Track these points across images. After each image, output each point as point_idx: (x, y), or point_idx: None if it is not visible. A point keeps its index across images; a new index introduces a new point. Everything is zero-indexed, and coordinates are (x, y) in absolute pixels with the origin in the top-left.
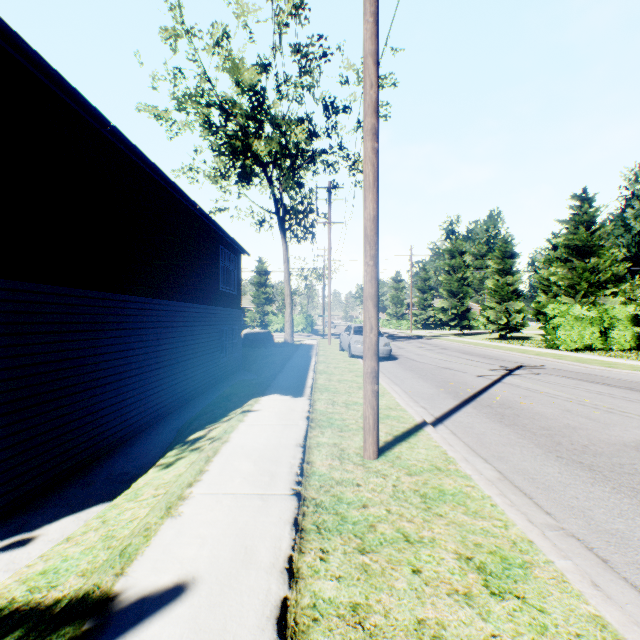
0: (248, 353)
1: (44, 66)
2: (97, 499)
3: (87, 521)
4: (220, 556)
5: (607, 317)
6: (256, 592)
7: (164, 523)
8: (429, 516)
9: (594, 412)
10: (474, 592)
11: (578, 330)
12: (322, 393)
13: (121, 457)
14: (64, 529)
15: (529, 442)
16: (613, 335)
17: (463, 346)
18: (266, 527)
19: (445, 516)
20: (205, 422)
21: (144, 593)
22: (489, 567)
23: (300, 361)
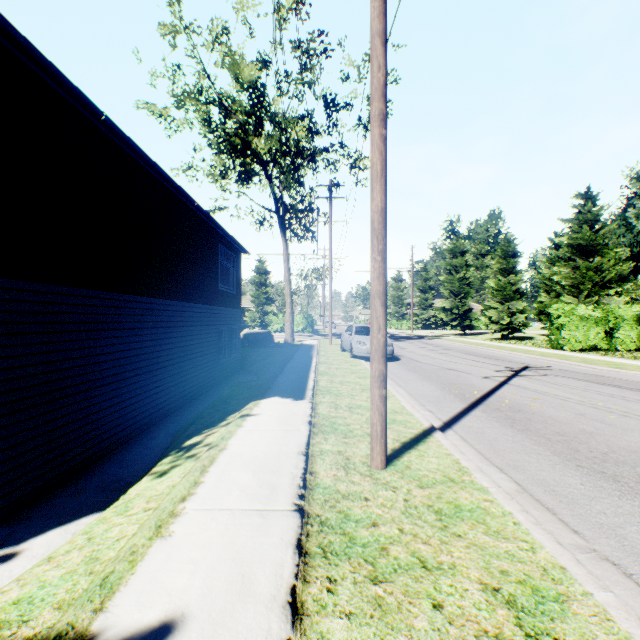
0: (248, 353)
1: (30, 50)
2: (87, 509)
3: (74, 535)
4: (214, 586)
5: (612, 317)
6: (254, 633)
7: (153, 545)
8: (446, 537)
9: (609, 416)
10: (506, 634)
11: (583, 330)
12: (324, 396)
13: (115, 463)
14: (50, 543)
15: (545, 449)
16: (618, 335)
17: (465, 346)
18: (266, 550)
19: (464, 537)
20: (202, 426)
21: (125, 635)
22: (520, 601)
23: (301, 362)
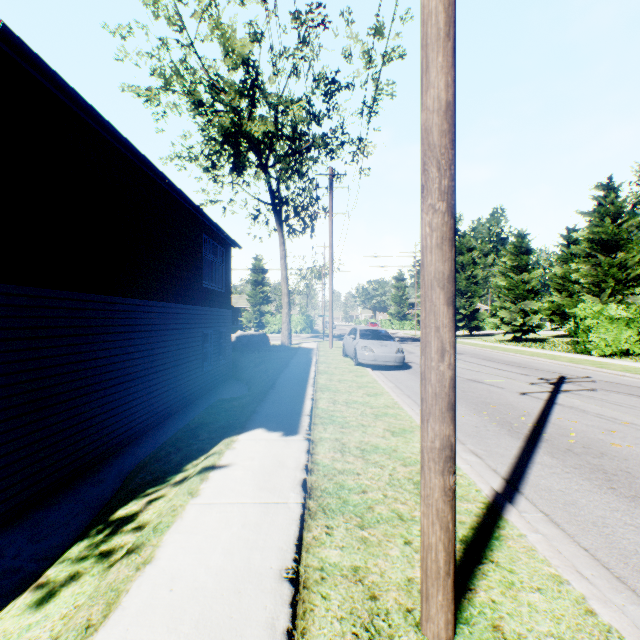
0: (239, 359)
1: None
2: None
3: None
4: None
5: None
6: None
7: None
8: None
9: None
10: None
11: (614, 333)
12: (325, 427)
13: (23, 532)
14: None
15: None
16: None
17: (478, 350)
18: None
19: None
20: (150, 478)
21: None
22: None
23: (297, 371)
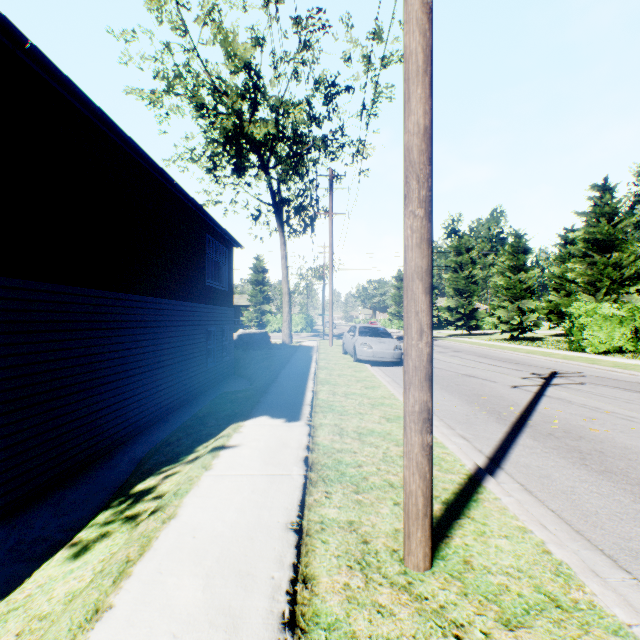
0: (241, 356)
1: None
2: None
3: None
4: None
5: (639, 316)
6: None
7: None
8: None
9: None
10: None
11: (607, 331)
12: (325, 414)
13: (48, 508)
14: None
15: None
16: None
17: (476, 348)
18: None
19: None
20: (164, 459)
21: None
22: None
23: (298, 367)
